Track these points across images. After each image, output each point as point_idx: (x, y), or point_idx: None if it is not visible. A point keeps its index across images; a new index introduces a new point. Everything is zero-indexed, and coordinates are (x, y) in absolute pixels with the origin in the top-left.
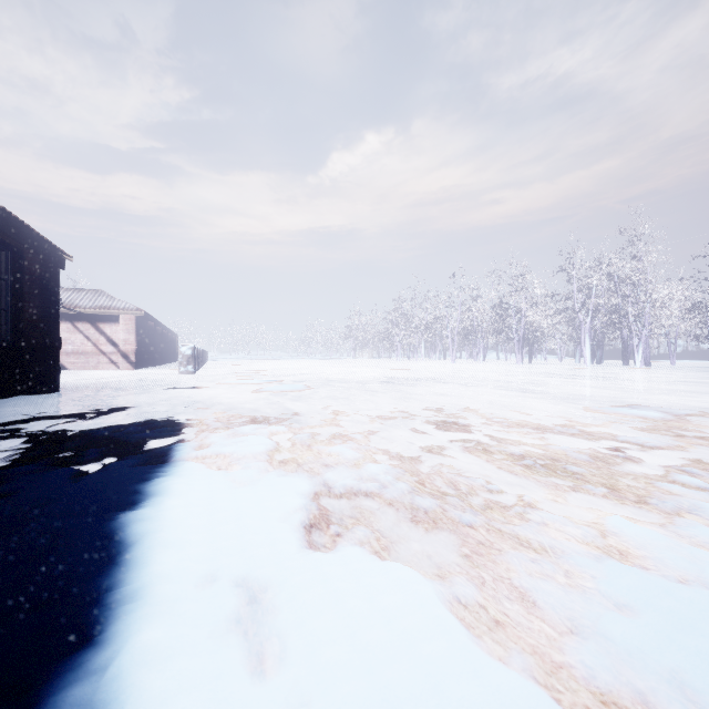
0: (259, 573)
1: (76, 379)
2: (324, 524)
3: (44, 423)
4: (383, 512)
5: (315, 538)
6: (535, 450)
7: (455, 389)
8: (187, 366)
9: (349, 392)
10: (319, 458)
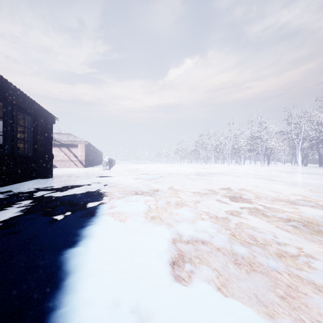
0: (146, 302)
1: (60, 172)
2: (181, 262)
3: (43, 192)
4: (215, 255)
5: (177, 273)
6: (294, 215)
7: (234, 178)
8: (106, 166)
9: (181, 179)
10: (172, 216)
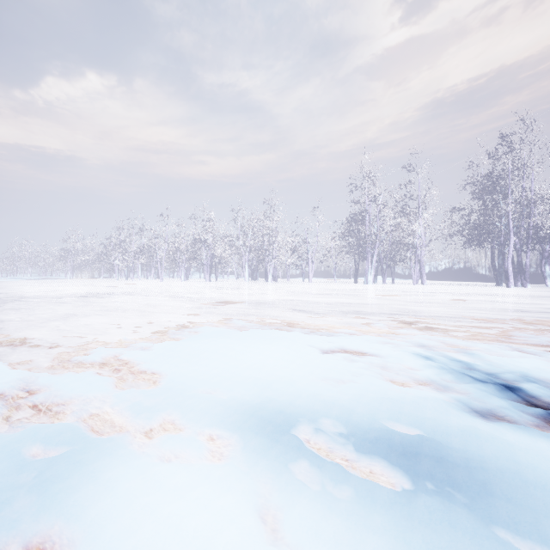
0: None
1: None
2: None
3: None
4: (6, 351)
5: None
6: (133, 322)
7: (136, 298)
8: None
9: (38, 305)
10: None
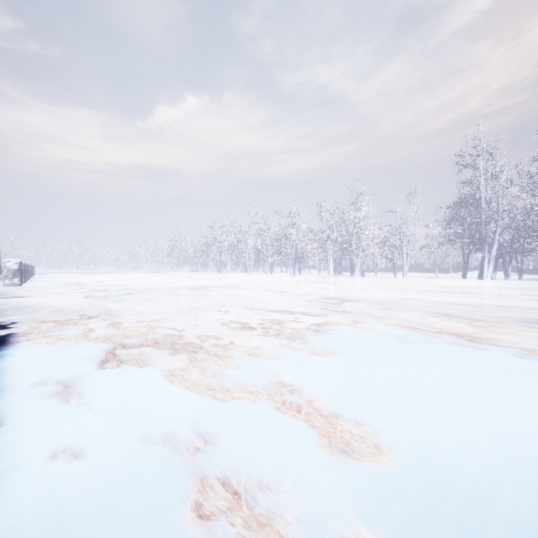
0: (71, 377)
1: None
2: (115, 359)
3: None
4: (153, 352)
5: (108, 365)
6: (257, 321)
7: (238, 292)
8: (13, 279)
9: (161, 296)
10: (123, 333)
